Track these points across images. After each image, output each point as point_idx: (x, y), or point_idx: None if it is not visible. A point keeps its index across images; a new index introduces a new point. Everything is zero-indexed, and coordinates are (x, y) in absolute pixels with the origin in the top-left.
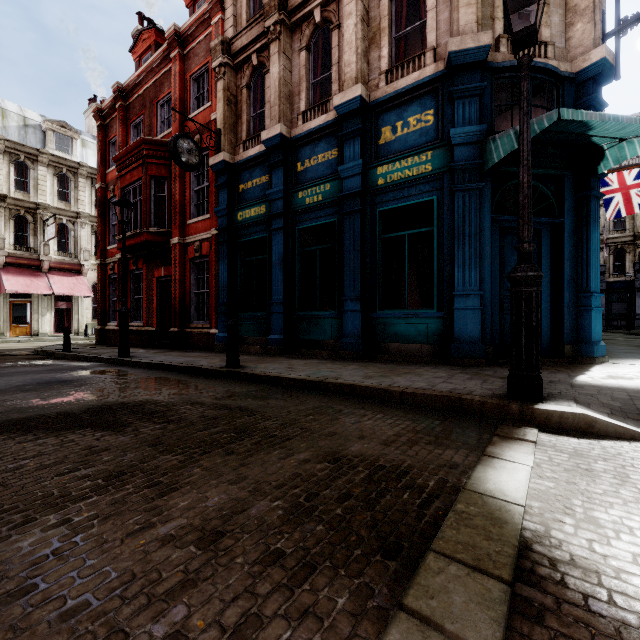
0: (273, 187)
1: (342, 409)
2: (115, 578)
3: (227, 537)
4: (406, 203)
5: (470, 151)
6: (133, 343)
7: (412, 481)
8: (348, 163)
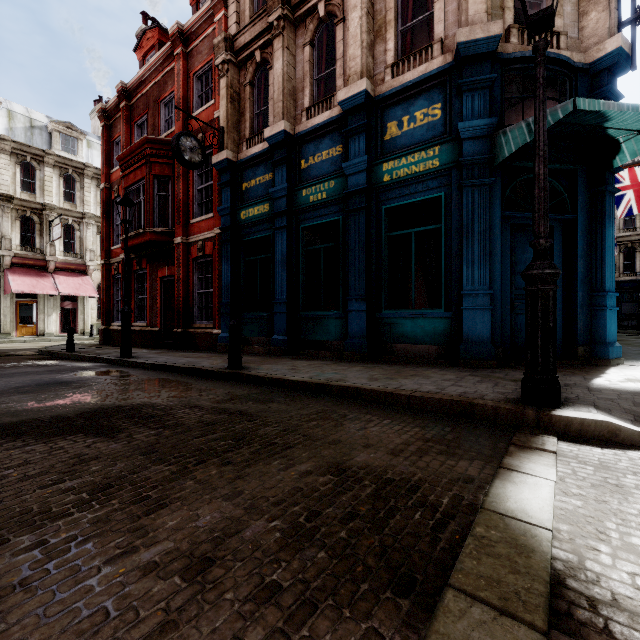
0: (276, 185)
1: (347, 414)
2: (86, 617)
3: (217, 565)
4: (413, 200)
5: (479, 145)
6: (137, 343)
7: (424, 498)
8: (353, 159)
